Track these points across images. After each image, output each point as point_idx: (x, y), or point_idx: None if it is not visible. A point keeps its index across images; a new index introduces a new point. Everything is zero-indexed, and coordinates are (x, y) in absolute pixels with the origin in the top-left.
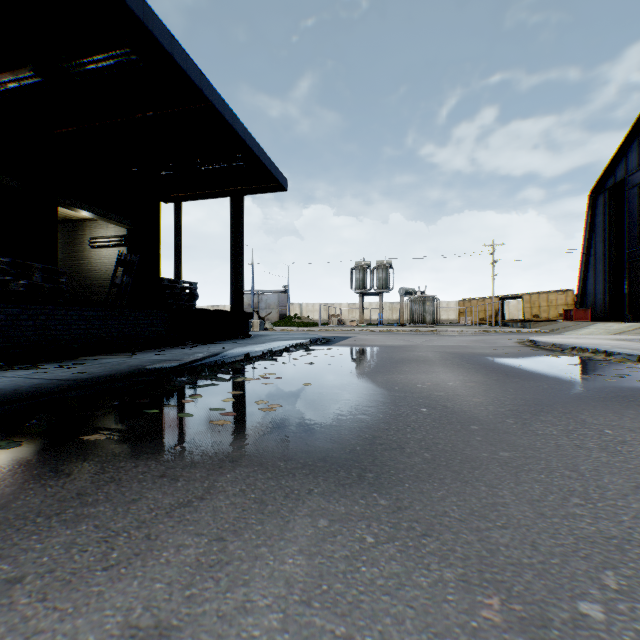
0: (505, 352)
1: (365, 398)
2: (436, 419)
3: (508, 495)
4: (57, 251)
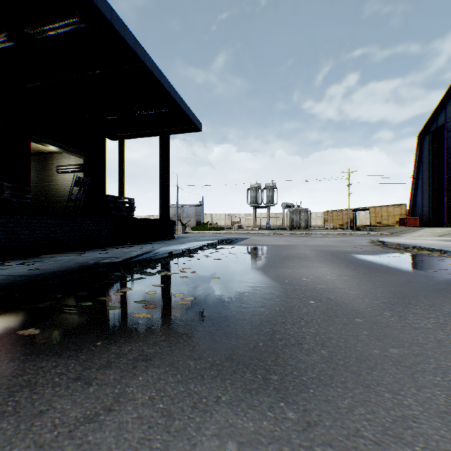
0: (363, 250)
1: (262, 291)
2: (324, 311)
3: (414, 404)
4: (30, 175)
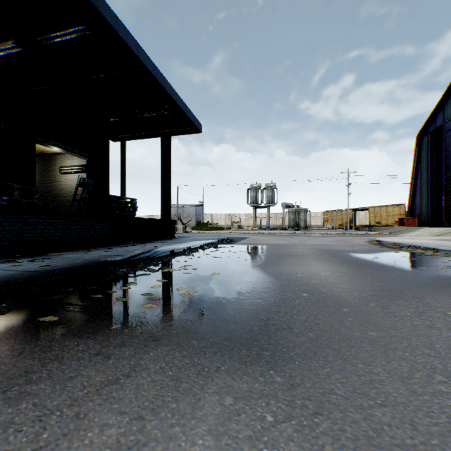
0: (359, 249)
1: (259, 285)
2: (315, 303)
3: (382, 372)
4: (35, 176)
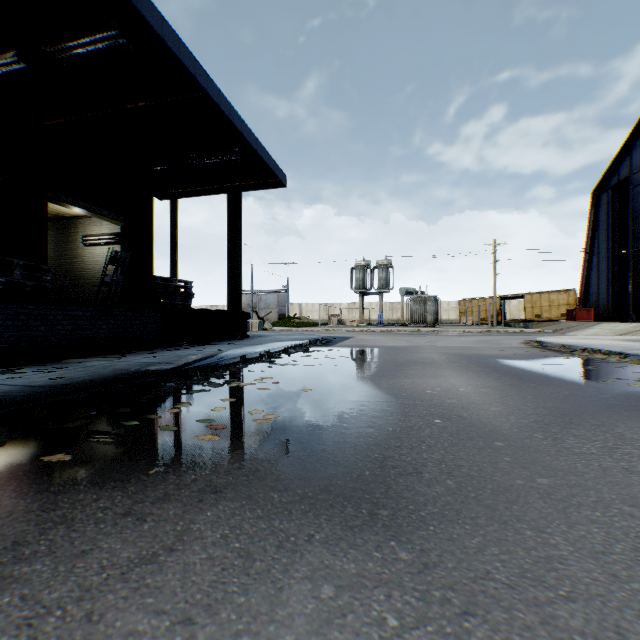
0: (513, 353)
1: (371, 407)
2: (453, 433)
3: (562, 543)
4: (46, 248)
